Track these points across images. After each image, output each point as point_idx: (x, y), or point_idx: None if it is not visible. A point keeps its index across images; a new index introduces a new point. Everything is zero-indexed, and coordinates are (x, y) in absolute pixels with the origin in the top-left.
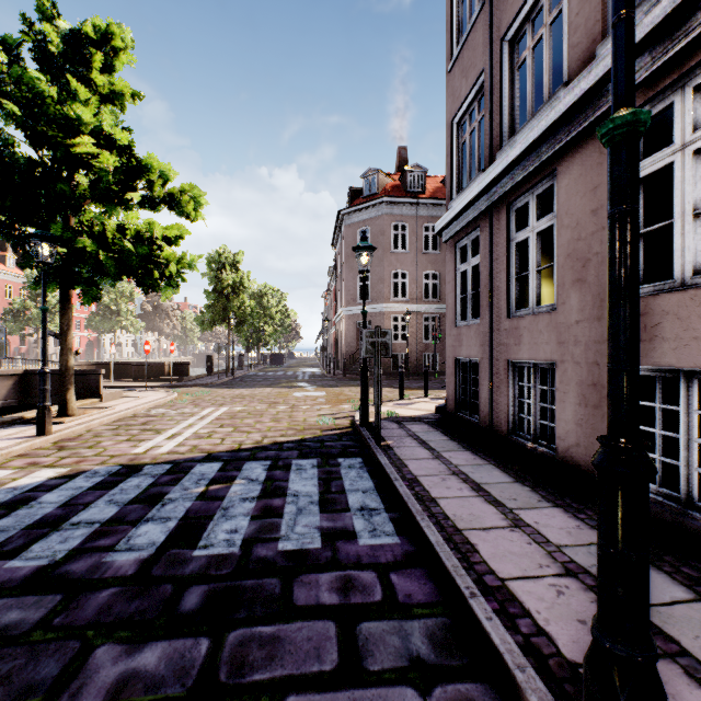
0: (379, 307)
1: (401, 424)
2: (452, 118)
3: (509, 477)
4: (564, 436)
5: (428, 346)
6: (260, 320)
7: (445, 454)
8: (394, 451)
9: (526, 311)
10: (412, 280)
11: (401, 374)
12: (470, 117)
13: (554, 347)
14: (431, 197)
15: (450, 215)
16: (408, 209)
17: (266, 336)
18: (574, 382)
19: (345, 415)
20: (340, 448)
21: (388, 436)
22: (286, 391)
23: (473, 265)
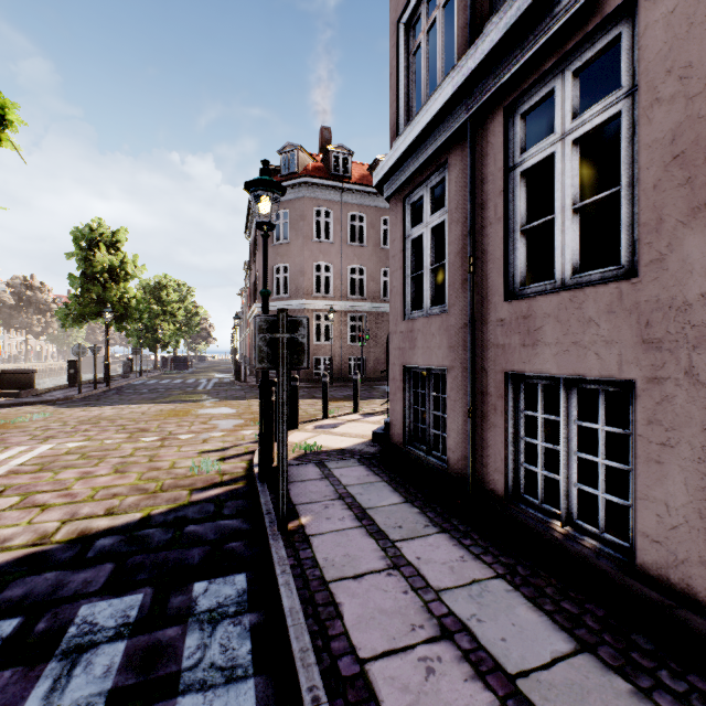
0: (299, 303)
1: (325, 468)
2: (399, 17)
3: (556, 627)
4: (663, 535)
5: (354, 349)
6: (157, 317)
7: (407, 548)
8: (313, 552)
9: (546, 286)
10: (336, 275)
11: (325, 384)
12: (427, 8)
13: (631, 351)
14: (357, 183)
15: (399, 149)
16: (332, 194)
17: (165, 336)
18: (697, 426)
19: (242, 451)
20: (209, 542)
21: (303, 502)
22: (171, 408)
23: (434, 225)
